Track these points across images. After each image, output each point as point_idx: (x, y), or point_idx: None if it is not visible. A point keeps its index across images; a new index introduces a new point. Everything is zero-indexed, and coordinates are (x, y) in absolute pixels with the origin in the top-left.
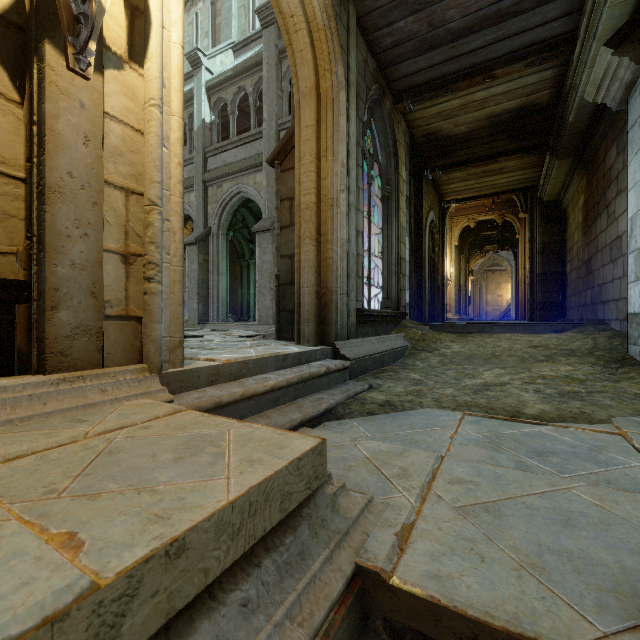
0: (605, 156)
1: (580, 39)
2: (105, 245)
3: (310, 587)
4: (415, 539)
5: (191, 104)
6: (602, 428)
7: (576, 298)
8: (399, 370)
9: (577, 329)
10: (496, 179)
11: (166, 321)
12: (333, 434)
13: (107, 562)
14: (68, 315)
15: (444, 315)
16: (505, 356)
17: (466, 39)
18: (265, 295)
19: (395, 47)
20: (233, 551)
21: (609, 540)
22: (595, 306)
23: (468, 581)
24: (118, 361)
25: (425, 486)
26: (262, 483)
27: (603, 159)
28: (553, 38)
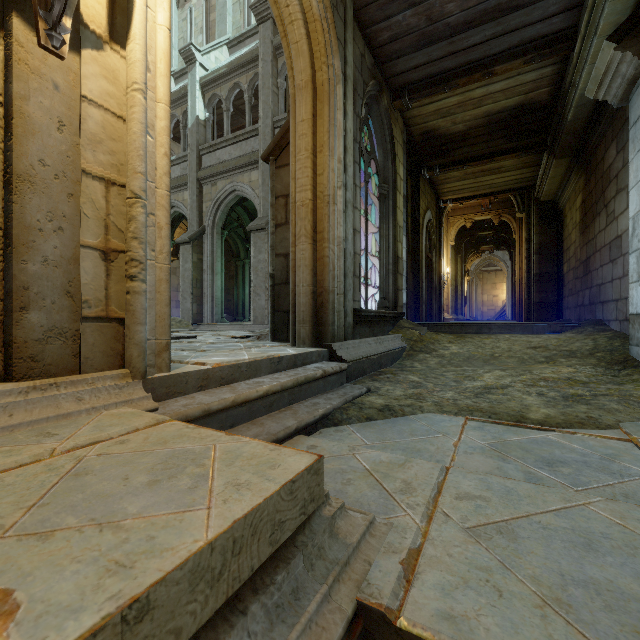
0: (604, 155)
1: (581, 35)
2: (82, 240)
3: (305, 635)
4: (423, 568)
5: (185, 101)
6: (611, 434)
7: (573, 298)
8: (397, 372)
9: (576, 330)
10: (493, 178)
11: (151, 323)
12: (330, 442)
13: (42, 638)
14: (40, 316)
15: (441, 315)
16: (504, 357)
17: (465, 34)
18: (260, 295)
19: (393, 42)
20: (213, 600)
21: (638, 568)
22: (593, 306)
23: (486, 622)
24: (97, 366)
25: (431, 502)
26: (249, 514)
27: (602, 158)
28: (553, 34)
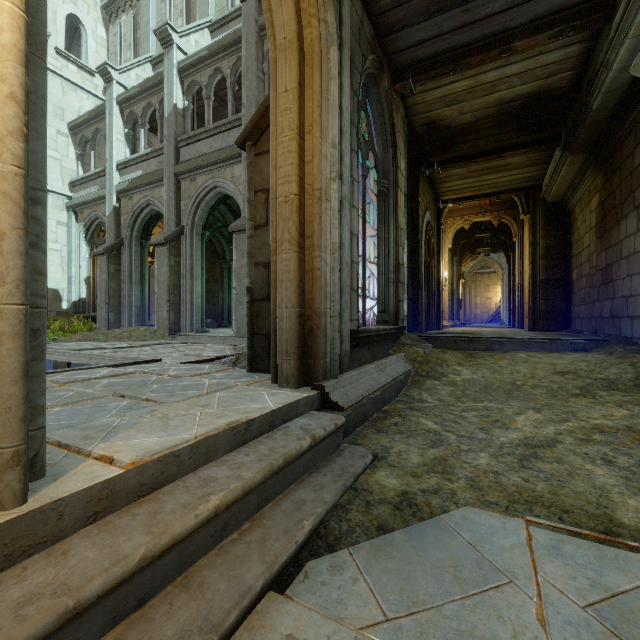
0: (634, 149)
1: None
2: None
3: None
4: None
5: (162, 88)
6: None
7: (587, 308)
8: (406, 413)
9: (604, 349)
10: (498, 177)
11: None
12: (322, 624)
13: None
14: None
15: (440, 323)
16: (529, 386)
17: None
18: (243, 304)
19: (397, 7)
20: None
21: None
22: (617, 320)
23: None
24: None
25: None
26: None
27: (631, 153)
28: (586, 2)
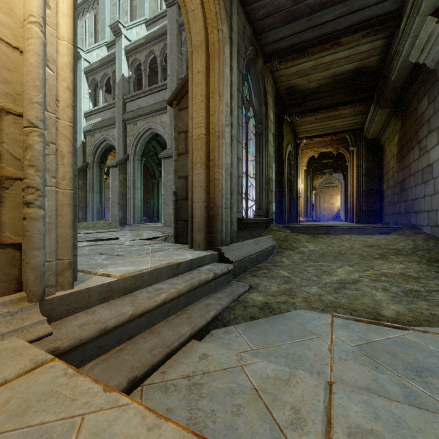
0: (417, 106)
1: (406, 14)
2: None
3: None
4: None
5: (114, 63)
6: None
7: (392, 208)
8: (271, 267)
9: (398, 232)
10: (335, 122)
11: (51, 245)
12: (220, 350)
13: None
14: None
15: (297, 219)
16: (349, 254)
17: (320, 13)
18: (168, 205)
19: (266, 17)
20: None
21: None
22: (408, 214)
23: None
24: None
25: None
26: None
27: (415, 108)
28: (384, 15)
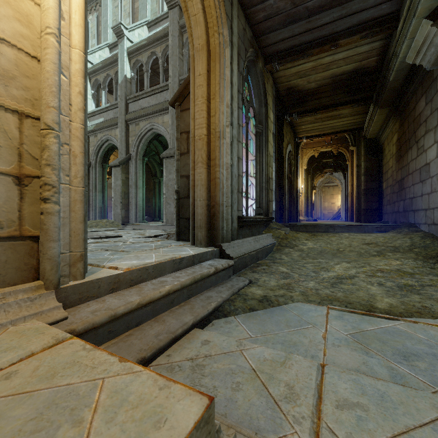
0: (415, 106)
1: (403, 17)
2: None
3: None
4: None
5: (116, 64)
6: None
7: (391, 207)
8: (270, 264)
9: (396, 230)
10: (334, 122)
11: (65, 238)
12: (221, 337)
13: None
14: None
15: (298, 218)
16: (347, 251)
17: (319, 15)
18: (170, 204)
19: (266, 20)
20: None
21: None
22: (407, 213)
23: None
24: (10, 281)
25: (314, 413)
26: None
27: (413, 108)
28: (382, 17)
